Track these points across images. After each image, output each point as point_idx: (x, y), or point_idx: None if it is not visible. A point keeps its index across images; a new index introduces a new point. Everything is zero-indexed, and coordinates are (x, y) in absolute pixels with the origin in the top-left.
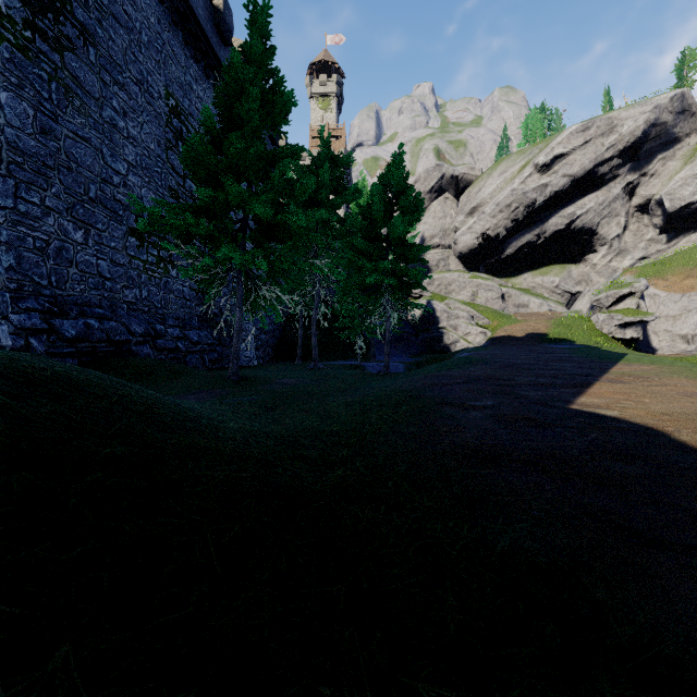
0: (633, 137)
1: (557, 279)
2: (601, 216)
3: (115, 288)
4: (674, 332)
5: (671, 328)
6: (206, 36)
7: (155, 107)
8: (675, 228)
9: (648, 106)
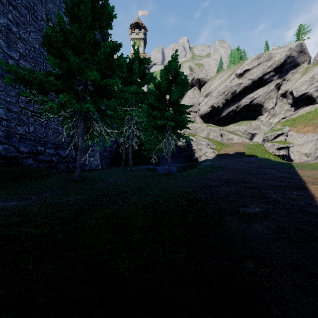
0: (279, 62)
1: (245, 127)
2: (265, 98)
3: (10, 125)
4: (301, 152)
5: (299, 150)
6: None
7: (39, 24)
8: (298, 104)
9: (286, 48)
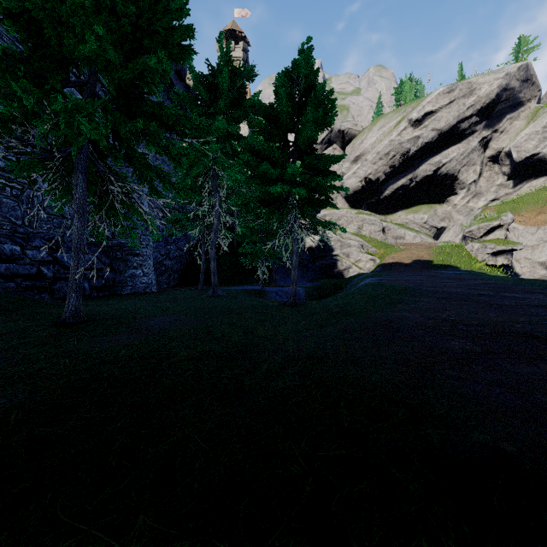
0: (488, 99)
1: (425, 216)
2: (462, 164)
3: None
4: (534, 260)
5: (530, 256)
6: None
7: None
8: (520, 175)
9: (501, 73)
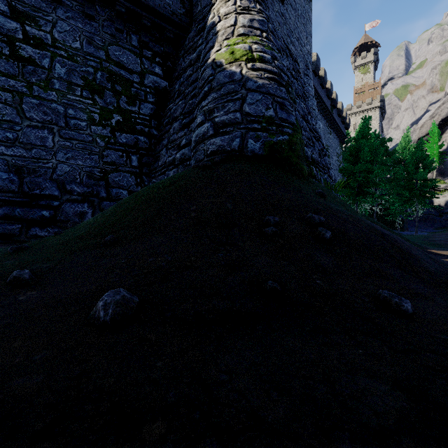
0: None
1: None
2: None
3: None
4: None
5: None
6: (324, 103)
7: None
8: None
9: None
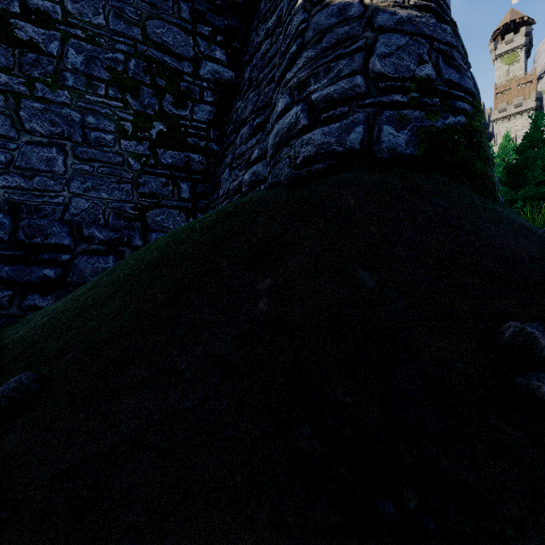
0: None
1: None
2: None
3: None
4: None
5: None
6: None
7: None
8: None
9: None
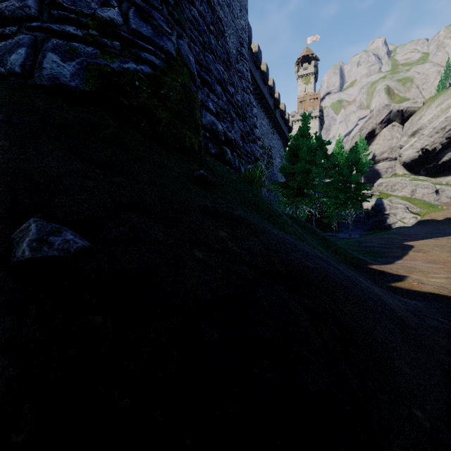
0: None
1: None
2: None
3: None
4: None
5: None
6: (267, 101)
7: None
8: None
9: None
